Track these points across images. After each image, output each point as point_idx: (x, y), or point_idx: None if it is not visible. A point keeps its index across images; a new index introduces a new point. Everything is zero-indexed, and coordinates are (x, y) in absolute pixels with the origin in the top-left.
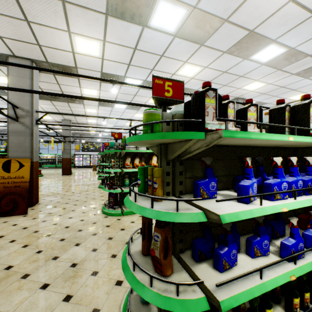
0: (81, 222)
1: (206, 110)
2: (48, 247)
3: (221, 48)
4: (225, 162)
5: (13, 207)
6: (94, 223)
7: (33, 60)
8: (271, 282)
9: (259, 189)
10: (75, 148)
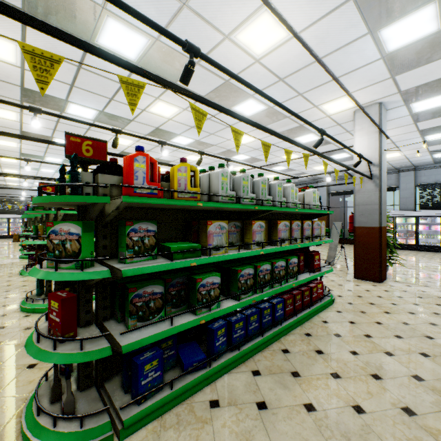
0: None
1: None
2: None
3: (141, 132)
4: None
5: None
6: (10, 281)
7: None
8: None
9: None
10: None
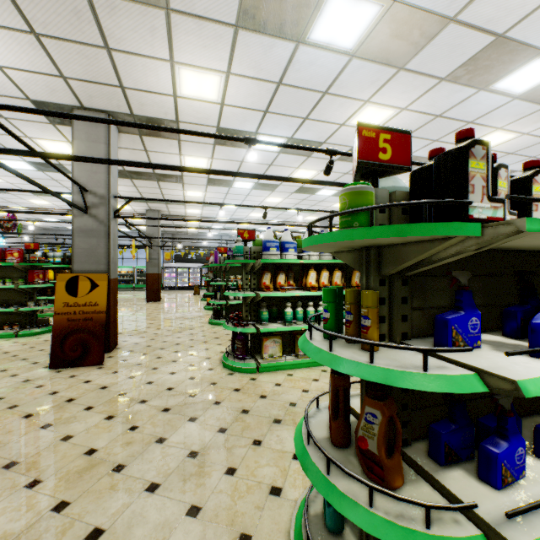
0: (191, 381)
1: (471, 182)
2: (146, 422)
3: (437, 72)
4: (482, 280)
5: (82, 353)
6: (213, 384)
7: (110, 112)
8: None
9: None
10: (164, 257)
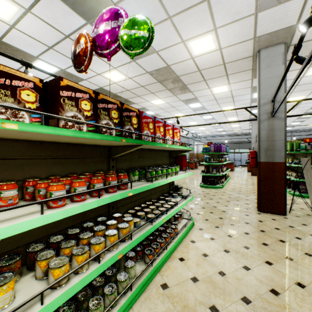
0: None
1: None
2: None
3: None
4: None
5: None
6: None
7: None
8: None
9: None
10: None
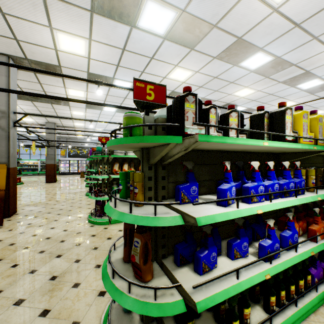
0: (64, 232)
1: (186, 115)
2: (25, 261)
3: (211, 53)
4: (209, 166)
5: None
6: (79, 233)
7: (10, 55)
8: (247, 282)
9: (238, 193)
10: (60, 153)
